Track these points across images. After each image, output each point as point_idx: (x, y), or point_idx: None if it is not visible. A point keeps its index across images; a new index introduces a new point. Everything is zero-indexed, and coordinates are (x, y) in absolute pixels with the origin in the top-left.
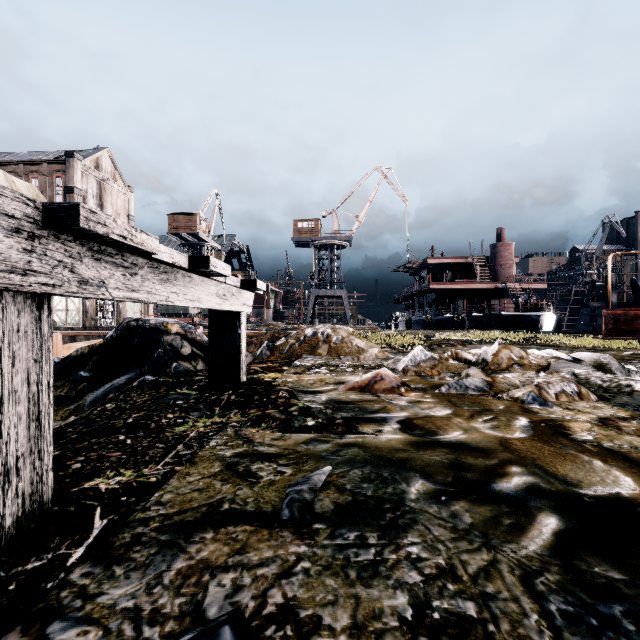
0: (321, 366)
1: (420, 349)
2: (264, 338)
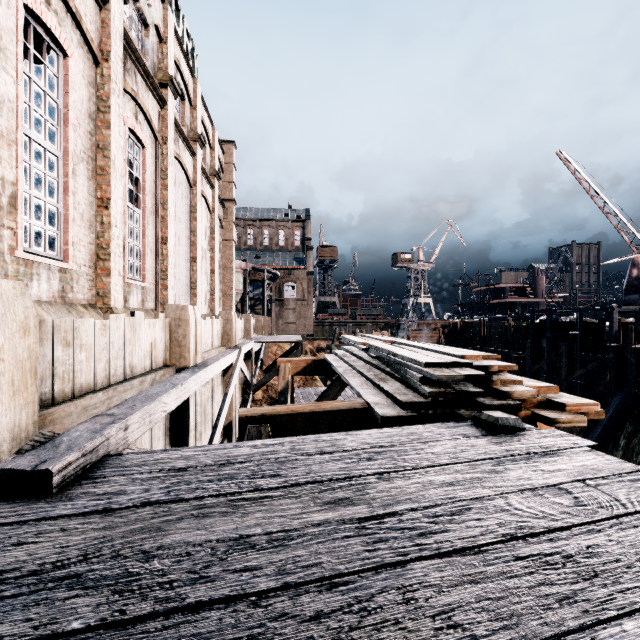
0: None
1: None
2: None
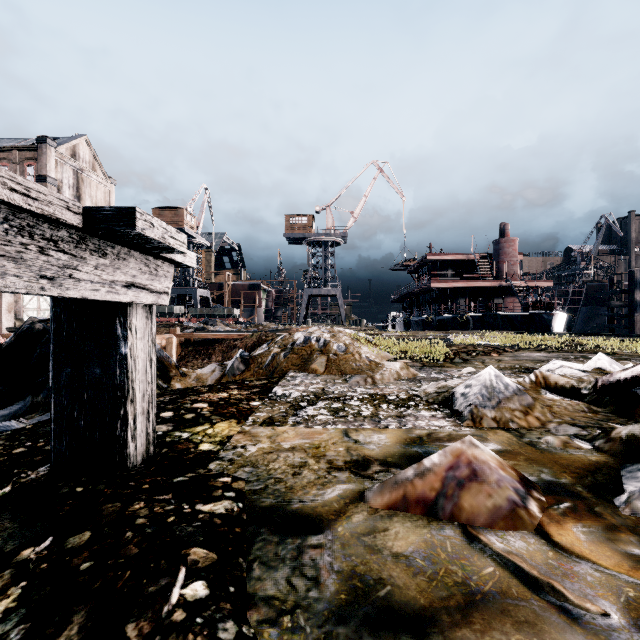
0: (316, 399)
1: (493, 373)
2: (249, 341)
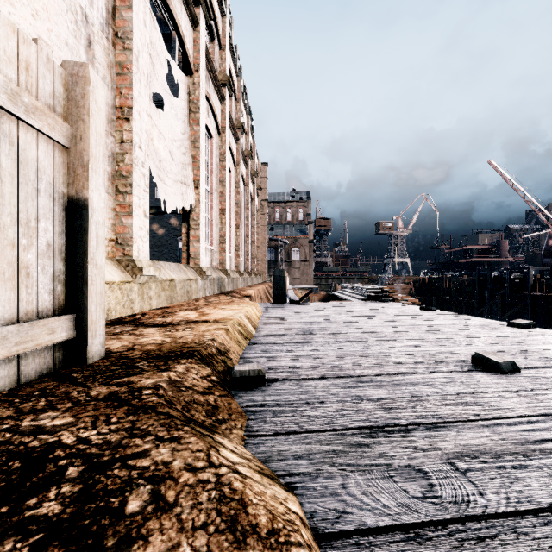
0: None
1: None
2: None
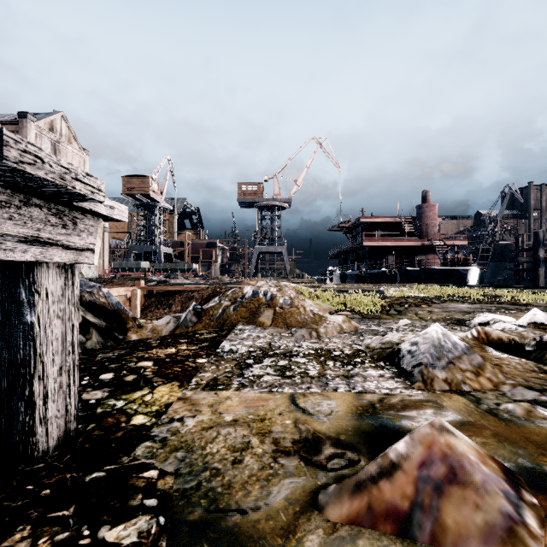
0: (263, 356)
1: (441, 331)
2: (205, 293)
